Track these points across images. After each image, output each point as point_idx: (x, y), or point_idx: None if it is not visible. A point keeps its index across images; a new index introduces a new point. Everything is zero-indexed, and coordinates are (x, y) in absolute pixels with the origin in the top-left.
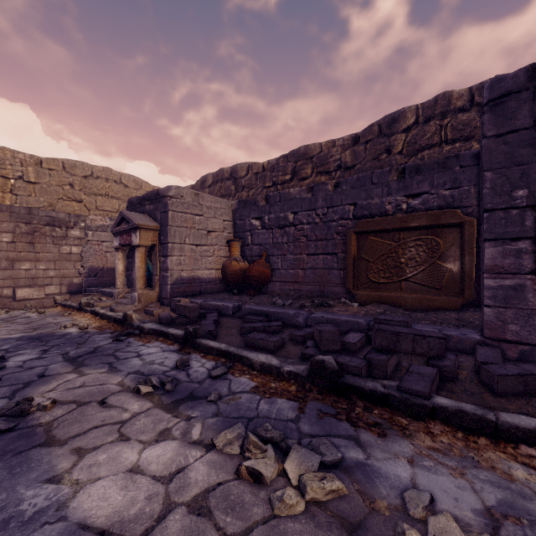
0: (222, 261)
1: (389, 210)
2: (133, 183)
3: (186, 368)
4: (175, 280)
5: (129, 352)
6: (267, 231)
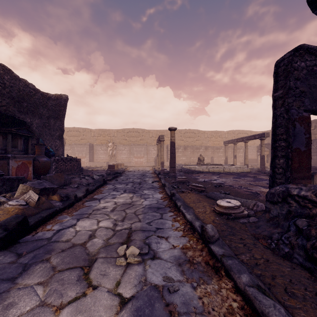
0: None
1: None
2: (249, 133)
3: None
4: None
5: None
6: None
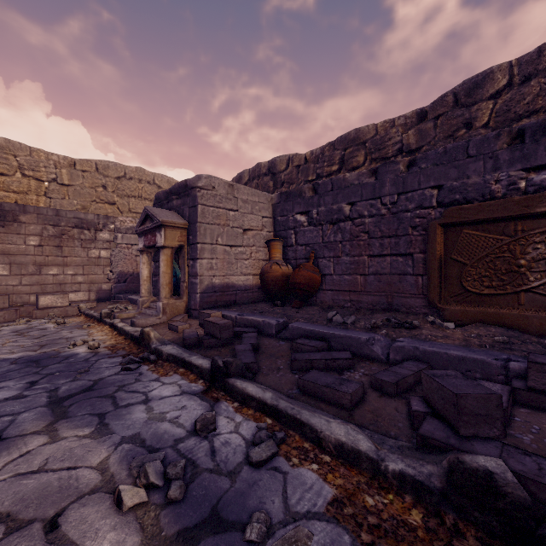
0: (260, 265)
1: (496, 191)
2: (166, 184)
3: (210, 435)
4: (205, 287)
5: (135, 392)
6: (315, 228)
